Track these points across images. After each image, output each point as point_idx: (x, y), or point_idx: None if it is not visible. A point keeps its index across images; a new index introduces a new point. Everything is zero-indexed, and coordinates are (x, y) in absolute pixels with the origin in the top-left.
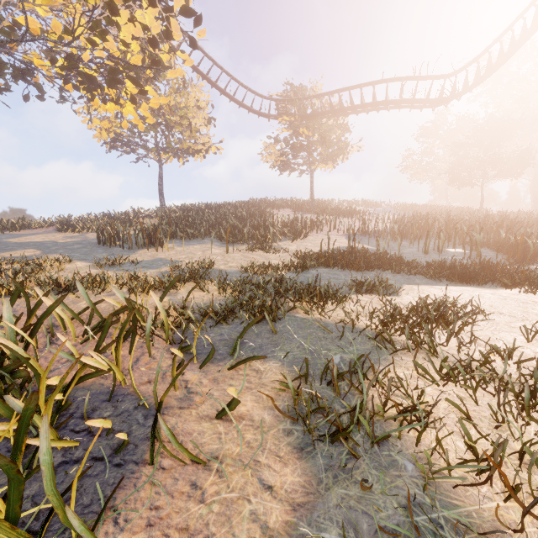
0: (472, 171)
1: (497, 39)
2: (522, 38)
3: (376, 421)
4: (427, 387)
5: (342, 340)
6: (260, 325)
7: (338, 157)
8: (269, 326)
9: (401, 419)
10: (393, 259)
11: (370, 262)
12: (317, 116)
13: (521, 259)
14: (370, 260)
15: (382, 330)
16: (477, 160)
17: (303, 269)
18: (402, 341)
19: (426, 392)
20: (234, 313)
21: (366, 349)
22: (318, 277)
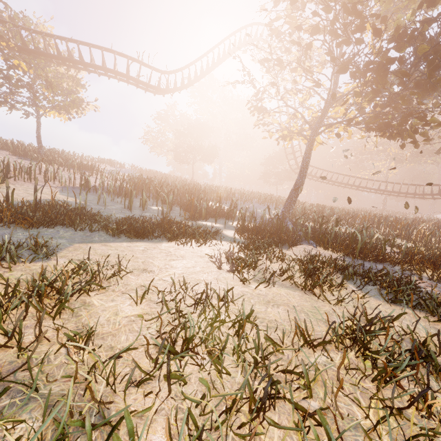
0: (188, 153)
1: (193, 62)
2: (207, 70)
3: None
4: None
5: None
6: None
7: (71, 109)
8: None
9: None
10: (86, 214)
11: (52, 218)
12: (41, 55)
13: (194, 216)
14: (50, 215)
15: None
16: (189, 146)
17: None
18: None
19: None
20: None
21: None
22: None
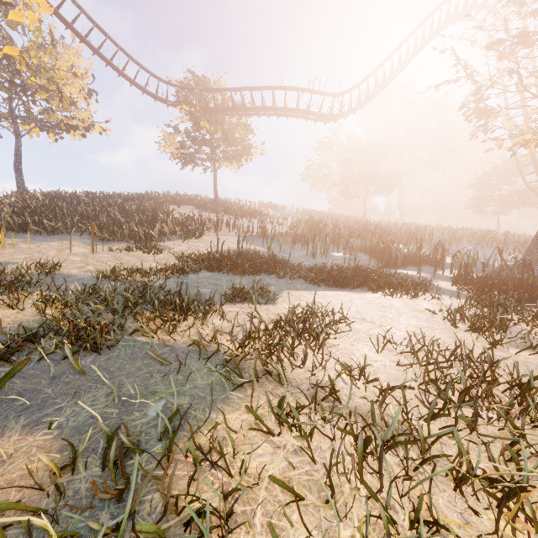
0: (358, 185)
1: (373, 72)
2: (391, 75)
3: (156, 537)
4: (261, 441)
5: (181, 374)
6: (70, 360)
7: (242, 157)
8: (84, 360)
9: (201, 518)
10: (281, 262)
11: (257, 266)
12: (219, 111)
13: (387, 263)
14: (256, 263)
15: (240, 352)
16: (361, 176)
17: (181, 274)
18: (257, 366)
19: (257, 449)
20: (40, 343)
21: (207, 384)
22: (195, 284)
